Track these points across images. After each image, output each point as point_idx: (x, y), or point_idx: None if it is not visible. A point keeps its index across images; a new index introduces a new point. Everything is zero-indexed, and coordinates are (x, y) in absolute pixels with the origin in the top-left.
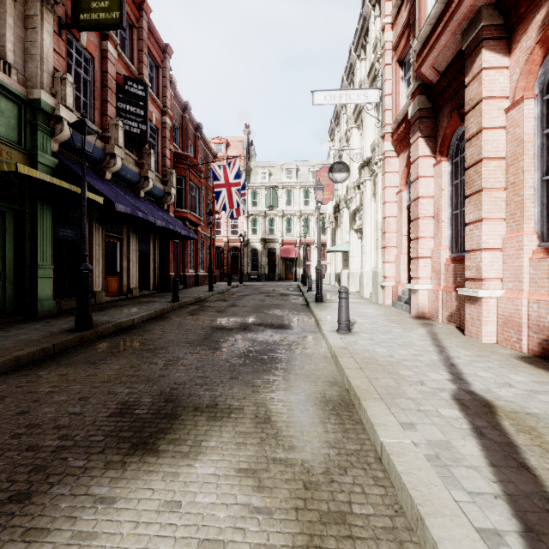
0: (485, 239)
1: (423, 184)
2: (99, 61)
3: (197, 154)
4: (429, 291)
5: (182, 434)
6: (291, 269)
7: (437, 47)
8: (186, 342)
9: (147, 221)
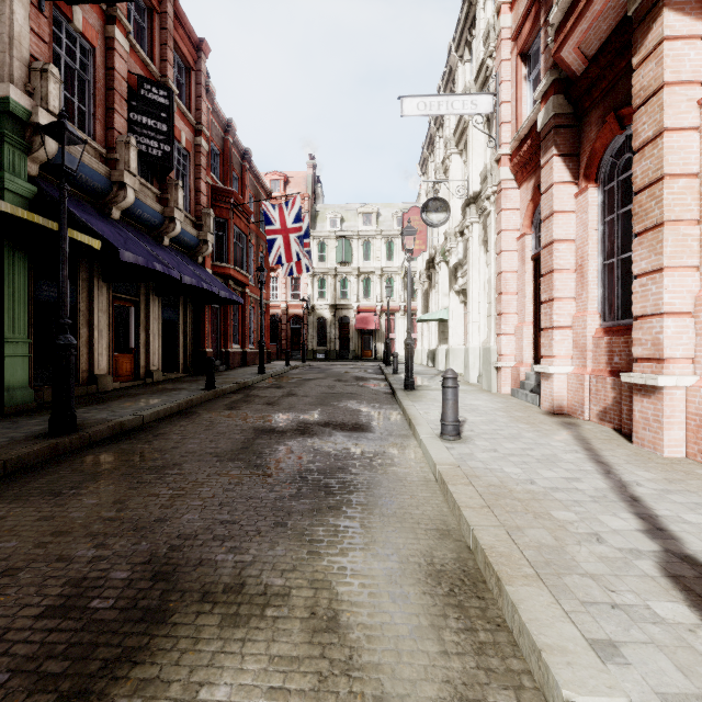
0: (667, 299)
1: (560, 222)
2: (103, 53)
3: (245, 191)
4: (569, 375)
5: (165, 665)
6: (369, 344)
7: (589, 15)
8: (213, 455)
9: (170, 277)
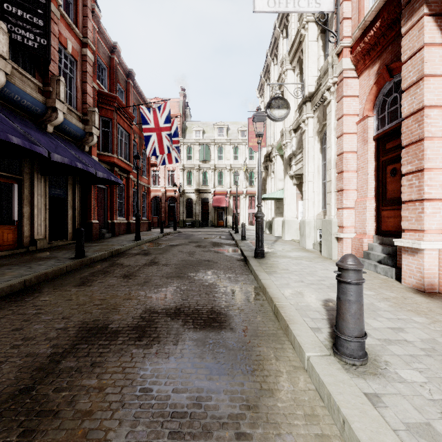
0: None
1: (431, 86)
2: None
3: (129, 101)
4: None
5: None
6: (222, 217)
7: None
8: None
9: (38, 154)
